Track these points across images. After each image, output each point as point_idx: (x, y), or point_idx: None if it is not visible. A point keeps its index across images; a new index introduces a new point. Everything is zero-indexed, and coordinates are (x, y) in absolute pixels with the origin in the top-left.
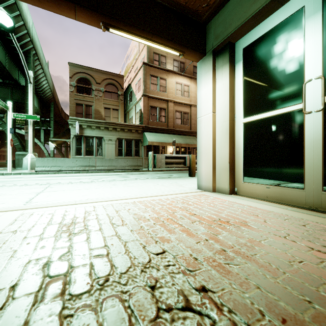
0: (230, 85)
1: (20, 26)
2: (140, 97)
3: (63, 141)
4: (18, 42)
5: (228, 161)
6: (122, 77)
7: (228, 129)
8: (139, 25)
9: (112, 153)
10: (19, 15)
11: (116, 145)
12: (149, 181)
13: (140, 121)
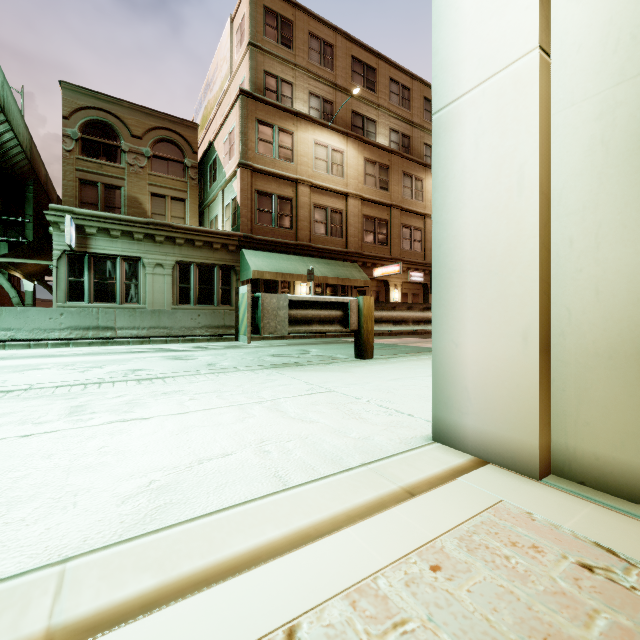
0: None
1: None
2: (233, 168)
3: (43, 267)
4: None
5: None
6: (194, 127)
7: None
8: None
9: (164, 297)
10: None
11: (174, 278)
12: (234, 380)
13: (234, 225)
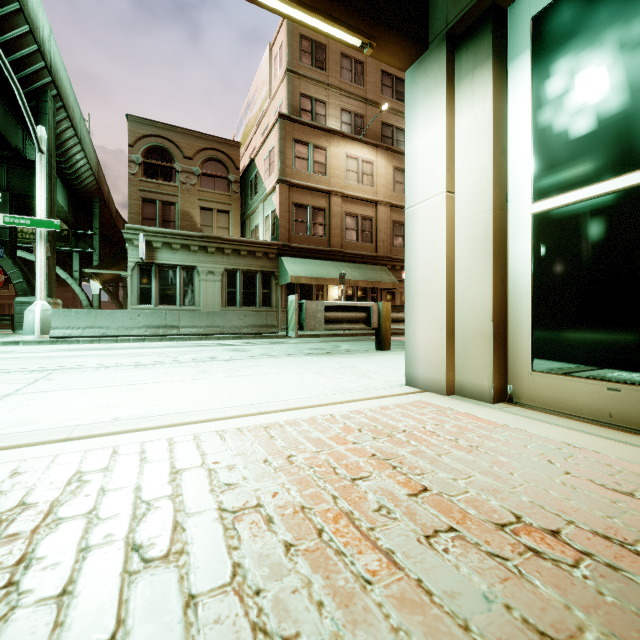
0: (496, 116)
1: (22, 36)
2: (273, 184)
3: (115, 275)
4: (19, 69)
5: (492, 315)
6: (237, 145)
7: (490, 231)
8: None
9: (215, 300)
10: (18, 11)
11: (223, 283)
12: (288, 361)
13: (274, 234)
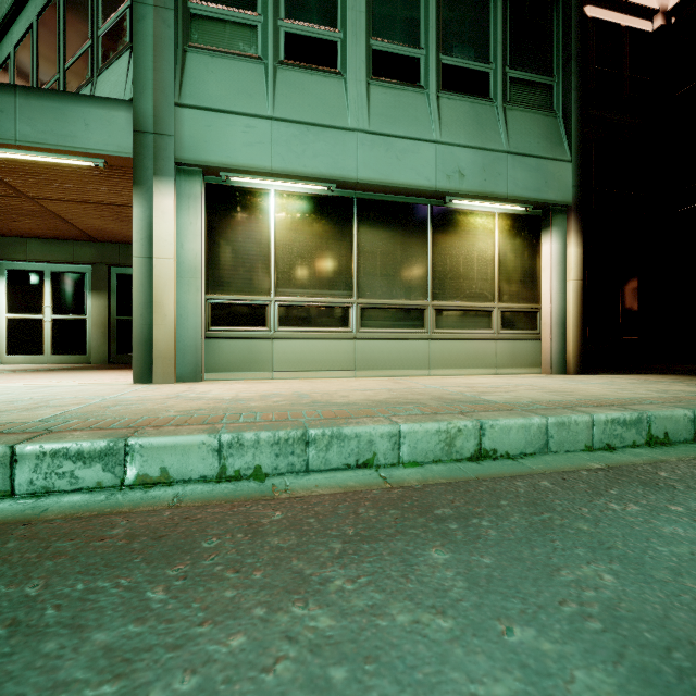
0: None
1: None
2: None
3: None
4: None
5: None
6: None
7: None
8: None
9: None
10: None
11: None
12: None
13: None
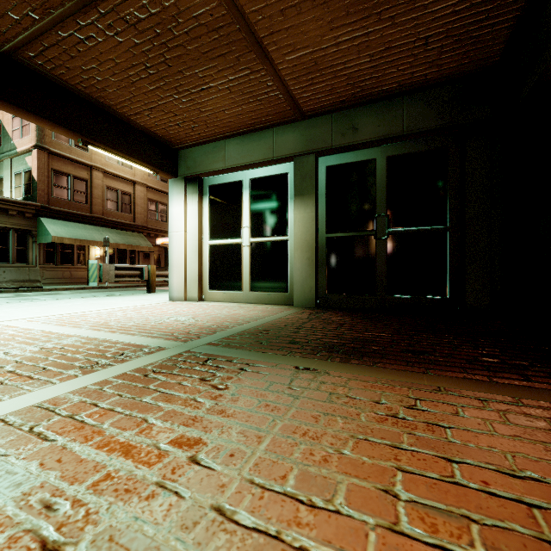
0: (199, 212)
1: None
2: (28, 147)
3: None
4: None
5: (198, 274)
6: None
7: (198, 248)
8: (119, 148)
9: None
10: None
11: None
12: (98, 299)
13: (28, 194)
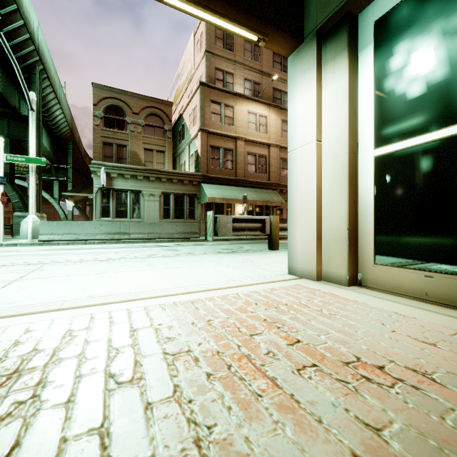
0: (350, 89)
1: (18, 28)
2: (196, 132)
3: (84, 197)
4: (16, 51)
5: (347, 225)
6: (170, 104)
7: (346, 168)
8: None
9: (154, 214)
10: (16, 10)
11: (160, 202)
12: (207, 257)
13: (196, 168)
